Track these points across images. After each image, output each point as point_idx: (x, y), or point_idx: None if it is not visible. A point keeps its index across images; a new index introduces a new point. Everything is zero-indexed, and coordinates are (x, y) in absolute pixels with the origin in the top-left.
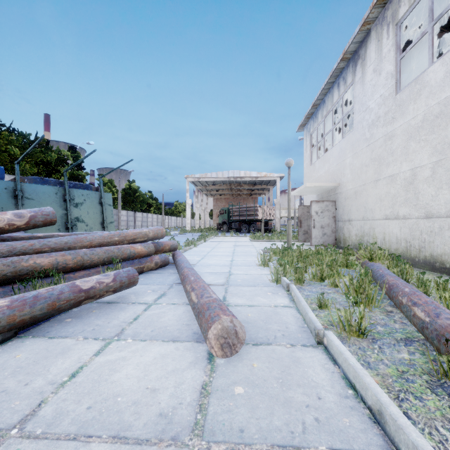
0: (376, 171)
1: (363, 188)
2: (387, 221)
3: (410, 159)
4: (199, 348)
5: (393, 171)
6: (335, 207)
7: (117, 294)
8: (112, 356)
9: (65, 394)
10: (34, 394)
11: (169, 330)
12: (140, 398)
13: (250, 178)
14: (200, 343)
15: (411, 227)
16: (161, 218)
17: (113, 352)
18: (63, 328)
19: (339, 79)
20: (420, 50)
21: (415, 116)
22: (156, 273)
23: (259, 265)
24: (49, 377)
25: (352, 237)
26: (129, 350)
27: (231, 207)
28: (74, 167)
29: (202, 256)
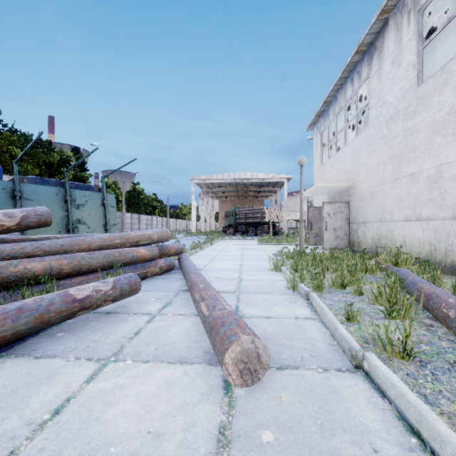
0: (395, 170)
1: (380, 188)
2: (407, 222)
3: (435, 155)
4: (212, 373)
5: (415, 169)
6: (349, 208)
7: (118, 303)
8: (107, 383)
9: (42, 440)
10: (3, 440)
11: (176, 347)
12: (139, 448)
13: (257, 179)
14: (213, 366)
15: (436, 229)
16: (166, 221)
17: (109, 378)
18: (53, 344)
19: (353, 74)
20: (439, 42)
21: (441, 108)
22: (161, 278)
23: (270, 270)
24: (26, 414)
25: (368, 240)
26: (127, 375)
27: (237, 209)
28: (77, 168)
29: (209, 260)
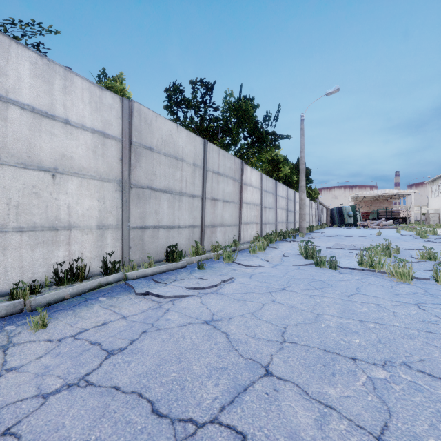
0: None
1: None
2: None
3: None
4: None
5: None
6: (439, 215)
7: None
8: None
9: None
10: None
11: None
12: None
13: (392, 193)
14: None
15: None
16: None
17: None
18: None
19: (440, 178)
20: None
21: None
22: None
23: None
24: None
25: None
26: None
27: (380, 210)
28: None
29: None
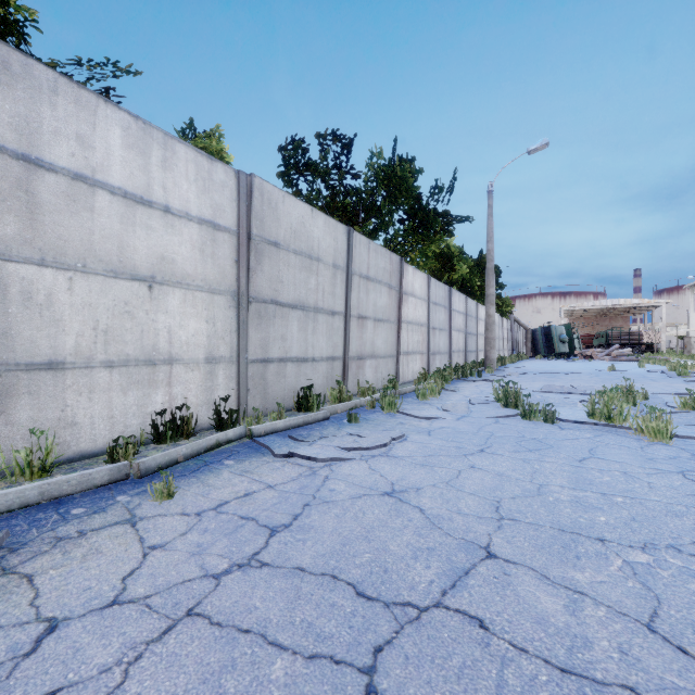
0: None
1: None
2: None
3: None
4: None
5: None
6: None
7: None
8: None
9: None
10: None
11: None
12: None
13: (630, 305)
14: None
15: None
16: None
17: None
18: None
19: None
20: None
21: None
22: None
23: None
24: None
25: None
26: None
27: (610, 332)
28: None
29: None
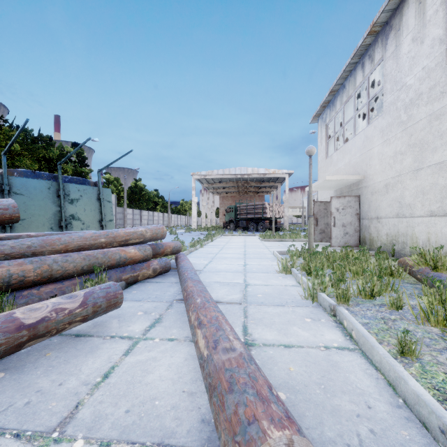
0: (416, 159)
1: (397, 180)
2: (432, 218)
3: None
4: None
5: (442, 157)
6: (359, 202)
7: (95, 319)
8: None
9: None
10: None
11: (158, 409)
12: None
13: (258, 175)
14: None
15: None
16: (167, 216)
17: None
18: None
19: (364, 58)
20: None
21: None
22: (154, 282)
23: (279, 272)
24: None
25: (382, 237)
26: None
27: (238, 204)
28: (77, 164)
29: (210, 258)
